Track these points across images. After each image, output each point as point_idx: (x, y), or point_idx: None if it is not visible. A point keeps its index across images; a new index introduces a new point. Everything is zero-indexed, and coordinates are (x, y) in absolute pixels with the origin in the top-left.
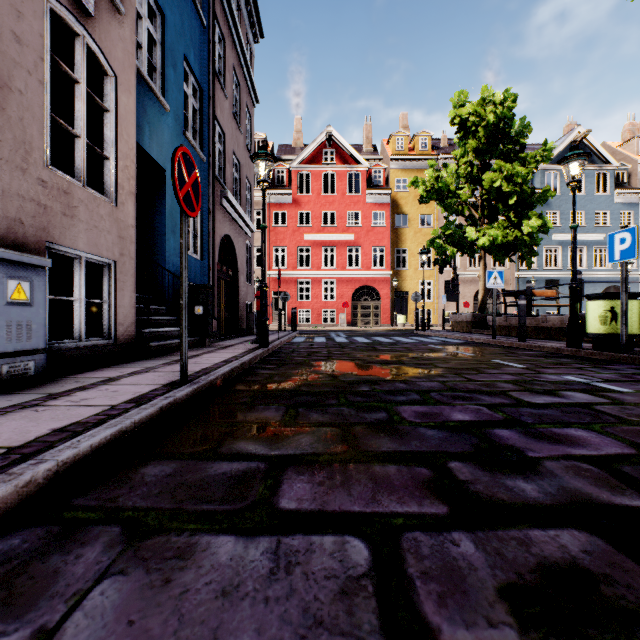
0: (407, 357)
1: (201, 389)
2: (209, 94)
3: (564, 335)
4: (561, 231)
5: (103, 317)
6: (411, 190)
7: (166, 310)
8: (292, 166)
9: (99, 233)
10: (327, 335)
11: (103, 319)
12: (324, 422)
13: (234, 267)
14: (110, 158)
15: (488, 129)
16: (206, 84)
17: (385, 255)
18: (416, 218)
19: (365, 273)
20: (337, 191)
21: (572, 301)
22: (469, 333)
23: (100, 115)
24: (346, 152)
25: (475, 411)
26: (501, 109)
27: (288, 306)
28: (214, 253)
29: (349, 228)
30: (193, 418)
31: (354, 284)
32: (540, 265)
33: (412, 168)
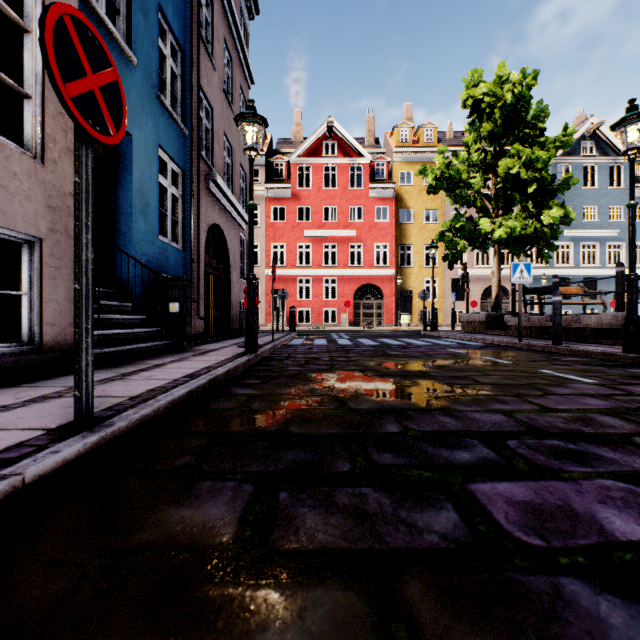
0: (430, 366)
1: (112, 438)
2: (192, 58)
3: (602, 337)
4: (573, 227)
5: (22, 315)
6: (416, 184)
7: (133, 307)
8: (291, 159)
9: (9, 196)
10: (328, 336)
11: (22, 318)
12: (329, 551)
13: (225, 261)
14: (32, 97)
15: (505, 110)
16: (189, 47)
17: (388, 252)
18: (421, 213)
19: (368, 271)
20: (338, 185)
21: (630, 296)
22: (484, 334)
23: (21, 40)
24: (348, 144)
25: (633, 501)
26: (519, 88)
27: (287, 305)
28: (199, 243)
29: (351, 224)
30: (42, 530)
31: (356, 282)
32: (551, 262)
33: (417, 161)
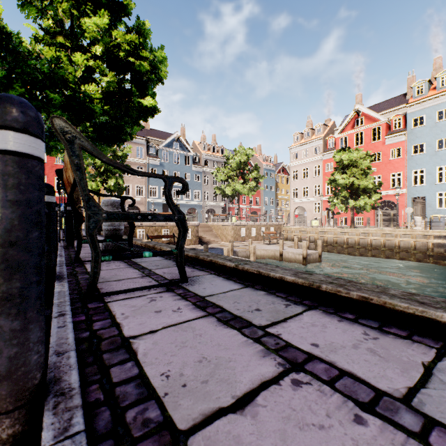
0: None
1: None
2: None
3: None
4: None
5: None
6: None
7: None
8: None
9: None
10: None
11: None
12: None
13: None
14: None
15: None
16: None
17: None
18: None
19: None
20: None
21: None
22: None
23: None
24: None
25: None
26: None
27: None
28: None
29: None
30: None
31: None
32: (160, 196)
33: None
